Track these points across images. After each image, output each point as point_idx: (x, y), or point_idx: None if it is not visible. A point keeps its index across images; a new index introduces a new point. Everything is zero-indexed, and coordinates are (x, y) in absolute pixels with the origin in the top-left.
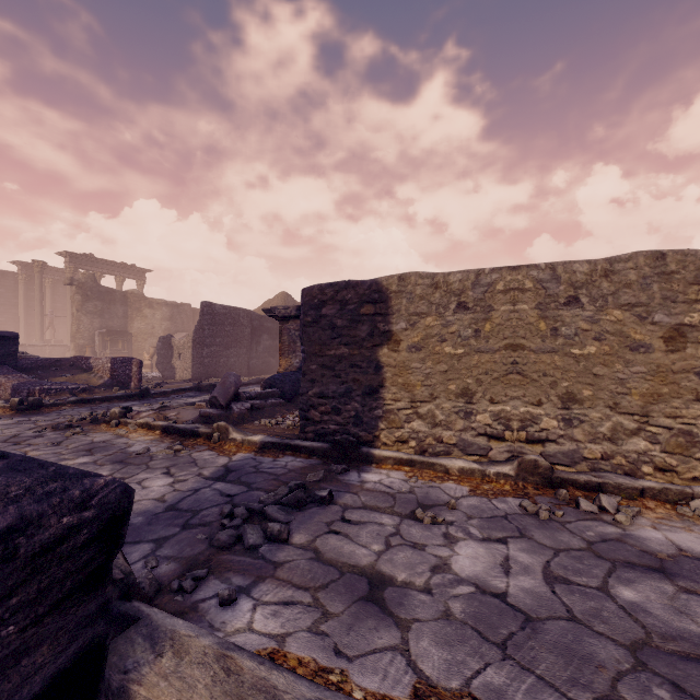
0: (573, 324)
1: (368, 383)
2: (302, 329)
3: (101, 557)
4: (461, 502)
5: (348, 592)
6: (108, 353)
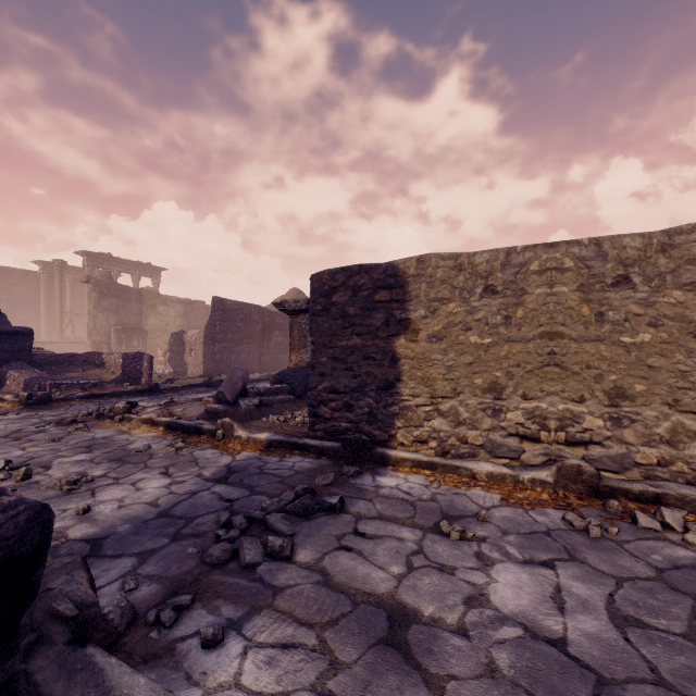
0: (623, 308)
1: (383, 377)
2: (311, 319)
3: None
4: (492, 513)
5: (362, 631)
6: (124, 350)
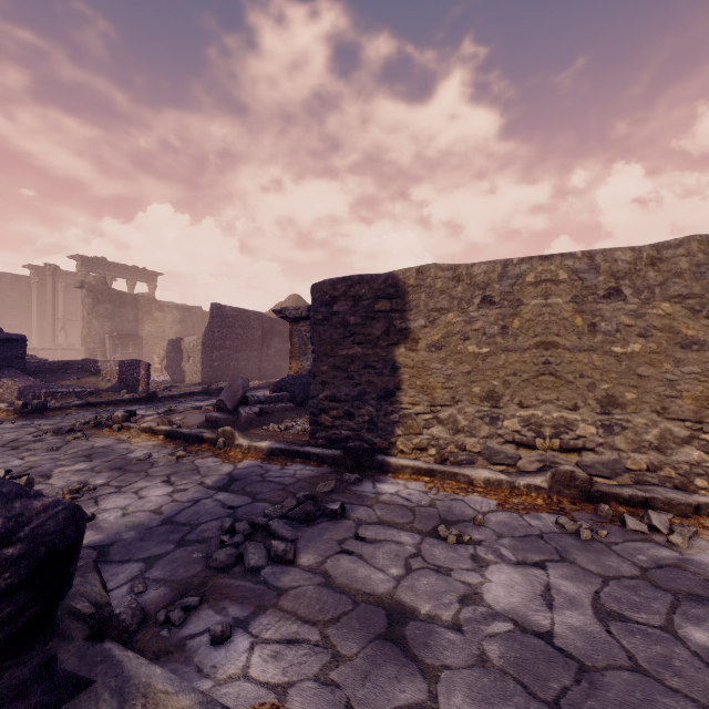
0: (614, 319)
1: (383, 385)
2: (312, 328)
3: (37, 605)
4: (488, 518)
5: (363, 628)
6: (119, 357)
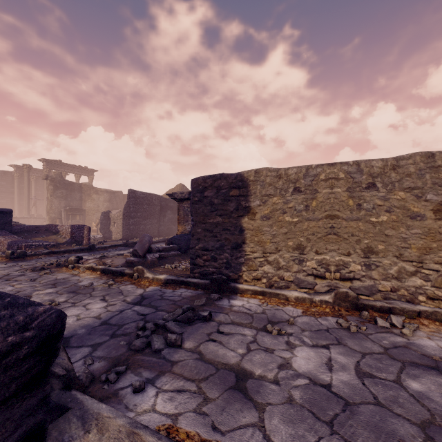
0: (371, 201)
1: (234, 241)
2: (191, 206)
3: (40, 364)
4: (297, 320)
5: (221, 383)
6: (70, 223)
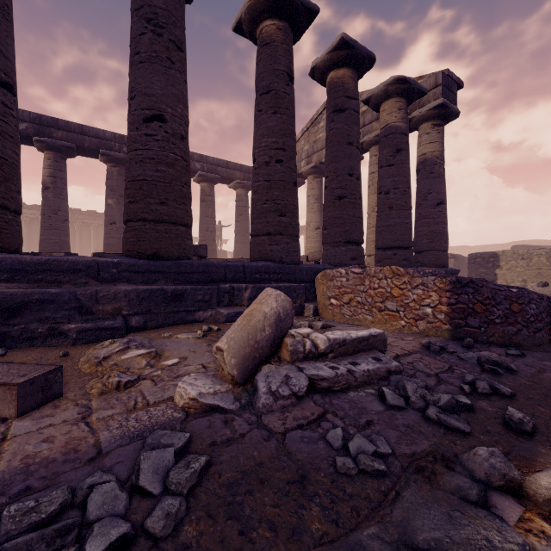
0: None
1: (491, 279)
2: (468, 265)
3: None
4: None
5: None
6: None
